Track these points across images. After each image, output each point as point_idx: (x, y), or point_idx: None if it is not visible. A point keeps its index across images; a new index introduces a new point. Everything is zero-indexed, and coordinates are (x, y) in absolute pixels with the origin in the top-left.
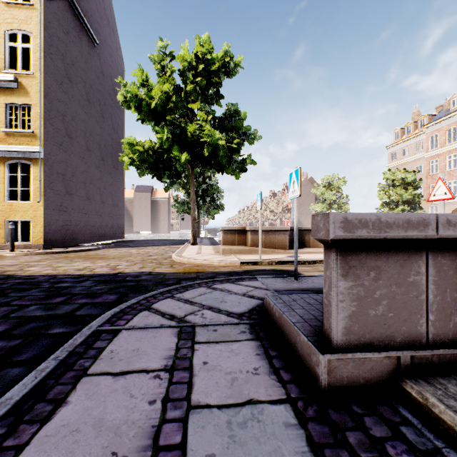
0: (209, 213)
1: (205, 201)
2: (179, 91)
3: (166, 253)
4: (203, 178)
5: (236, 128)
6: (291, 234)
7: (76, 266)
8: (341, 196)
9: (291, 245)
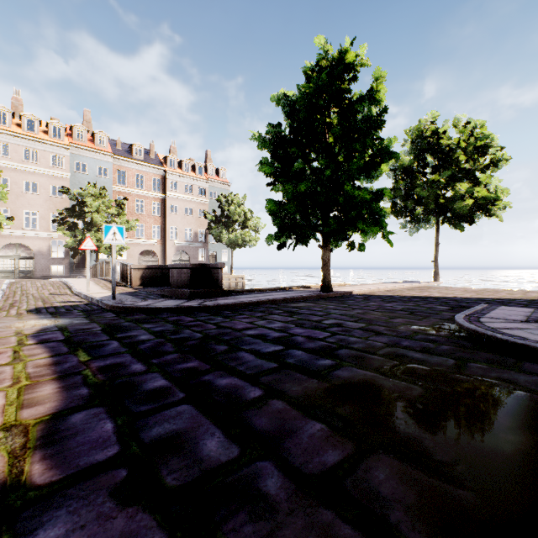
0: None
1: None
2: None
3: None
4: None
5: None
6: None
7: None
8: None
9: None
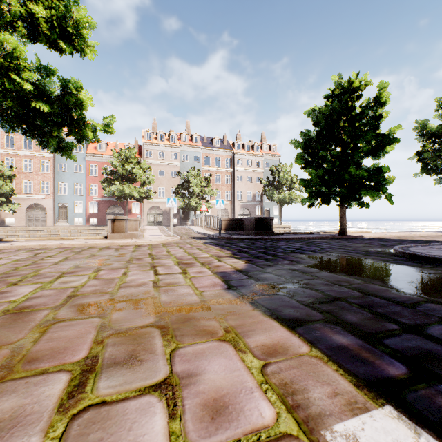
0: None
1: None
2: None
3: (91, 247)
4: None
5: None
6: None
7: (190, 251)
8: None
9: None
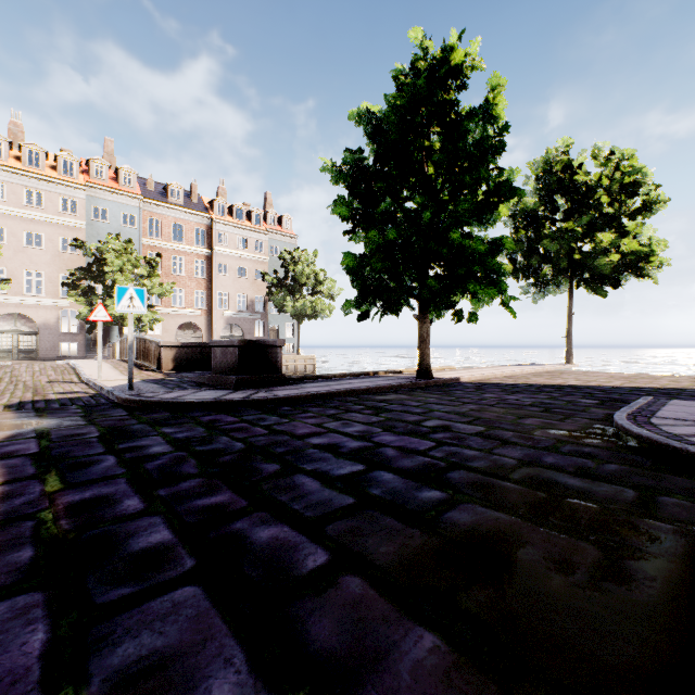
0: None
1: None
2: None
3: None
4: None
5: None
6: None
7: None
8: None
9: None
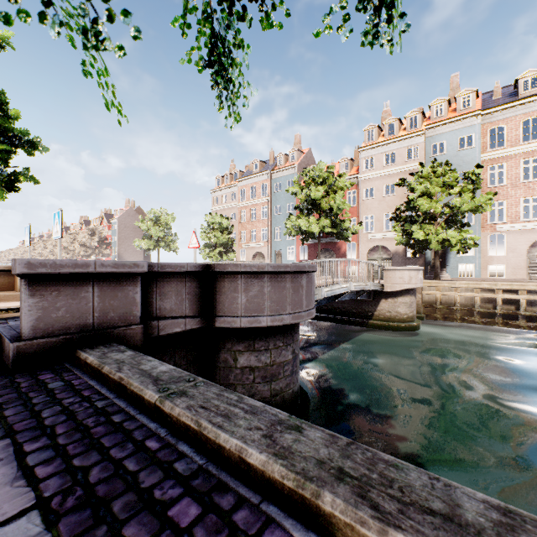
0: None
1: None
2: None
3: None
4: None
5: (1, 127)
6: None
7: None
8: (170, 233)
9: None
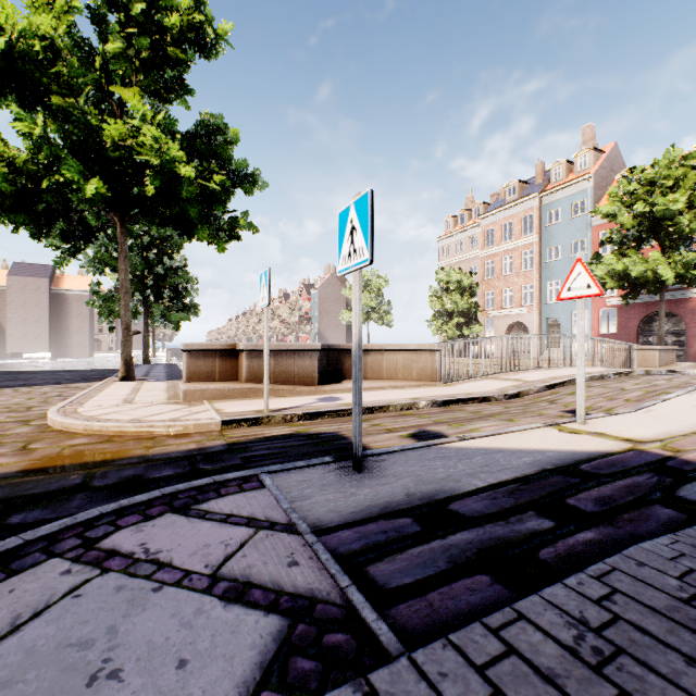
0: (169, 320)
1: (161, 297)
2: (89, 52)
3: (42, 405)
4: (156, 253)
5: (220, 158)
6: (322, 357)
7: None
8: (382, 301)
9: (322, 378)
